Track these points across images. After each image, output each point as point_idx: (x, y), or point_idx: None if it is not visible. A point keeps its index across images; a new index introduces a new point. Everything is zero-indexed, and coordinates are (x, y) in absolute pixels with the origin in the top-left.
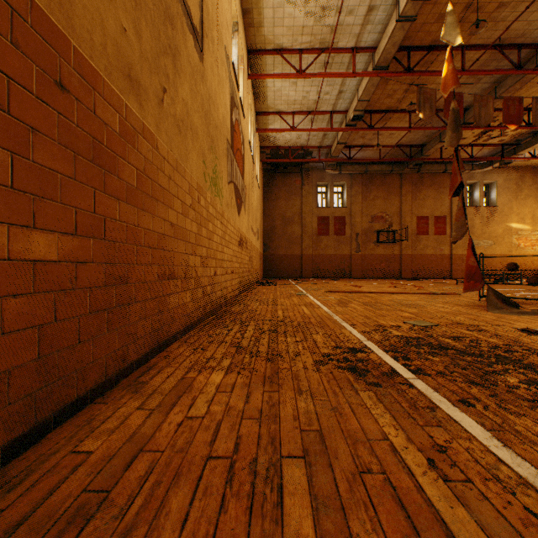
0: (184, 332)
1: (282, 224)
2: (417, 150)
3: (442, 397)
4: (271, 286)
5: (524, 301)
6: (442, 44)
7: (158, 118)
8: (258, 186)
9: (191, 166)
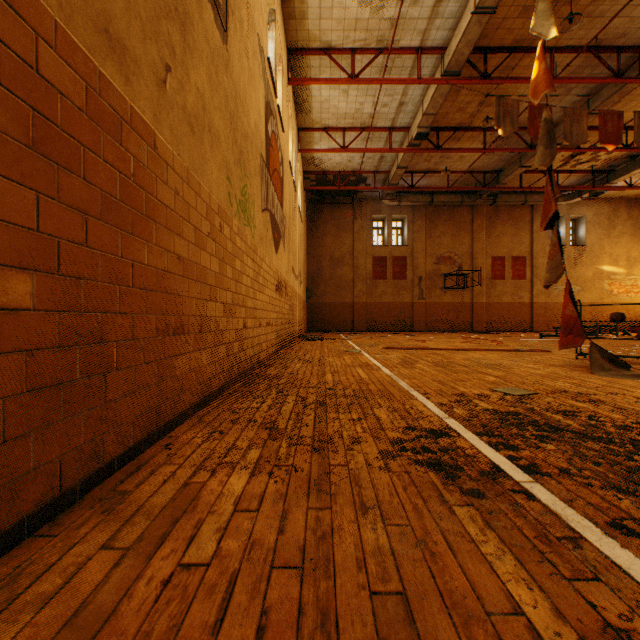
0: (199, 406)
1: (329, 266)
2: (492, 178)
3: (583, 517)
4: (316, 341)
5: (632, 360)
6: (526, 44)
7: (157, 106)
8: (301, 218)
9: (209, 180)
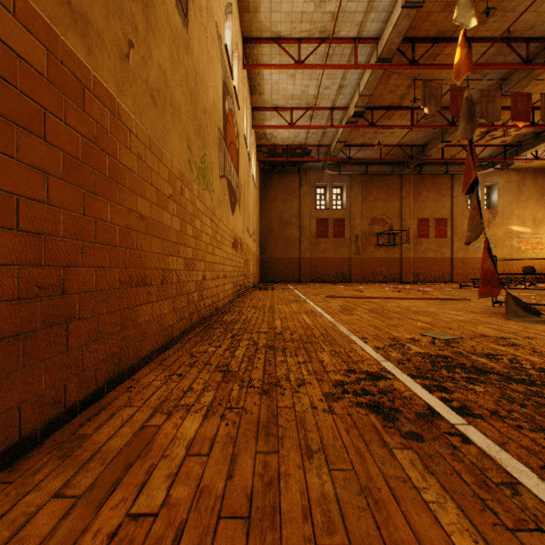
0: (161, 350)
1: (279, 226)
2: (418, 151)
3: (517, 461)
4: (268, 290)
5: (541, 307)
6: (448, 35)
7: (120, 77)
8: (254, 185)
9: (171, 148)
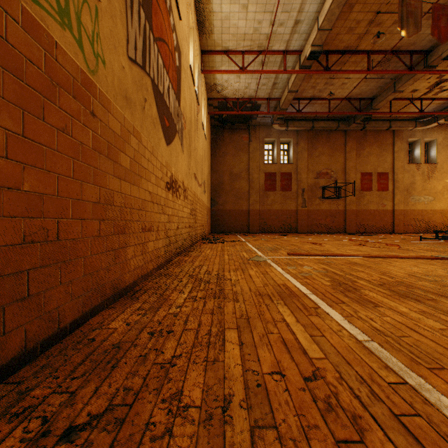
0: None
1: (229, 180)
2: (365, 105)
3: None
4: (217, 243)
5: None
6: None
7: None
8: (205, 136)
9: None
